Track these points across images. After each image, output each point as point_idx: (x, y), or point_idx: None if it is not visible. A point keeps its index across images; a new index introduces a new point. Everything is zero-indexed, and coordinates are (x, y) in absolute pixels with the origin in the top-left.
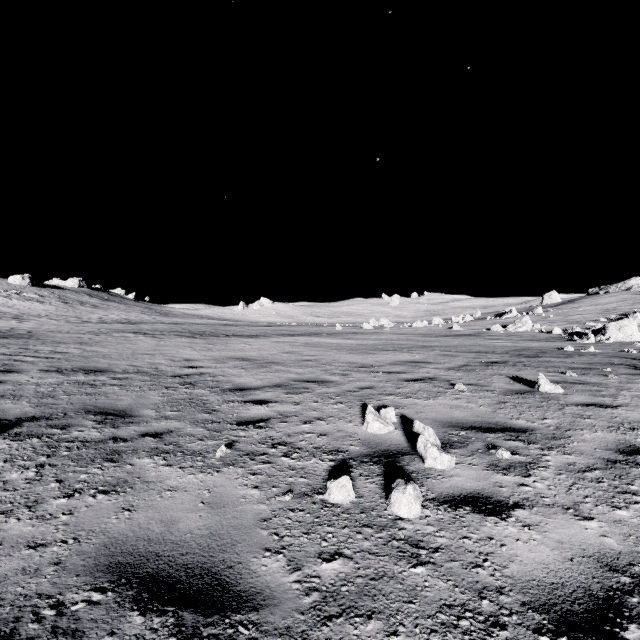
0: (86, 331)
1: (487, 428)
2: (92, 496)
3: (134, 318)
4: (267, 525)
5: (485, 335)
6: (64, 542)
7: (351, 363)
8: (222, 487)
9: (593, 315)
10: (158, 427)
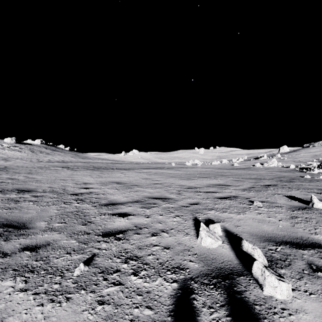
0: (37, 166)
1: (297, 243)
2: None
3: (67, 159)
4: None
5: (253, 168)
6: None
7: (182, 185)
8: None
9: (309, 158)
10: (40, 239)
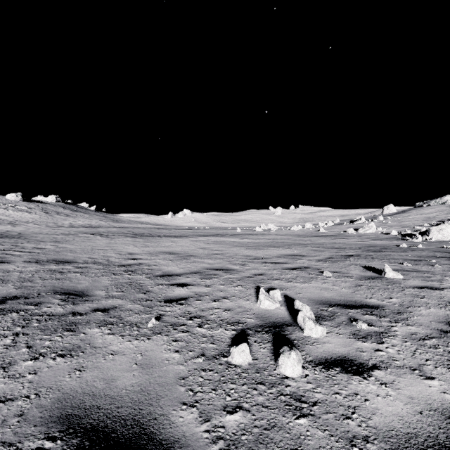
0: (60, 233)
1: (348, 305)
2: (52, 359)
3: (94, 223)
4: (184, 382)
5: (343, 236)
6: (27, 397)
7: (248, 256)
8: (151, 351)
9: (419, 221)
10: (106, 304)
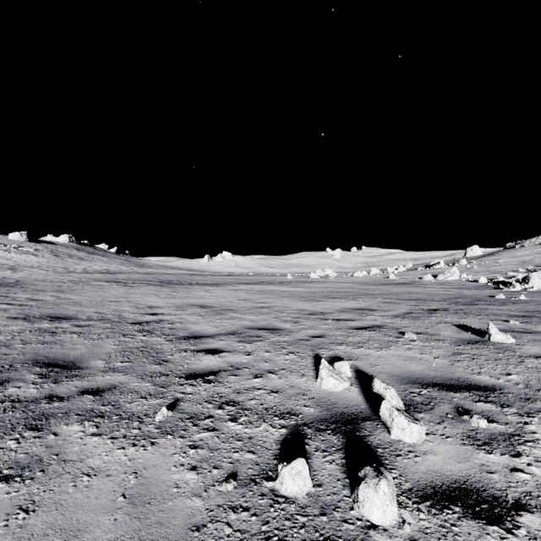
0: (68, 280)
1: (450, 385)
2: None
3: (114, 269)
4: (199, 538)
5: (419, 284)
6: None
7: (301, 310)
8: (153, 469)
9: (512, 266)
10: (102, 382)
